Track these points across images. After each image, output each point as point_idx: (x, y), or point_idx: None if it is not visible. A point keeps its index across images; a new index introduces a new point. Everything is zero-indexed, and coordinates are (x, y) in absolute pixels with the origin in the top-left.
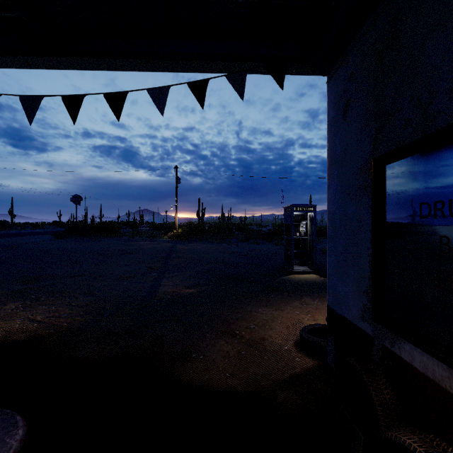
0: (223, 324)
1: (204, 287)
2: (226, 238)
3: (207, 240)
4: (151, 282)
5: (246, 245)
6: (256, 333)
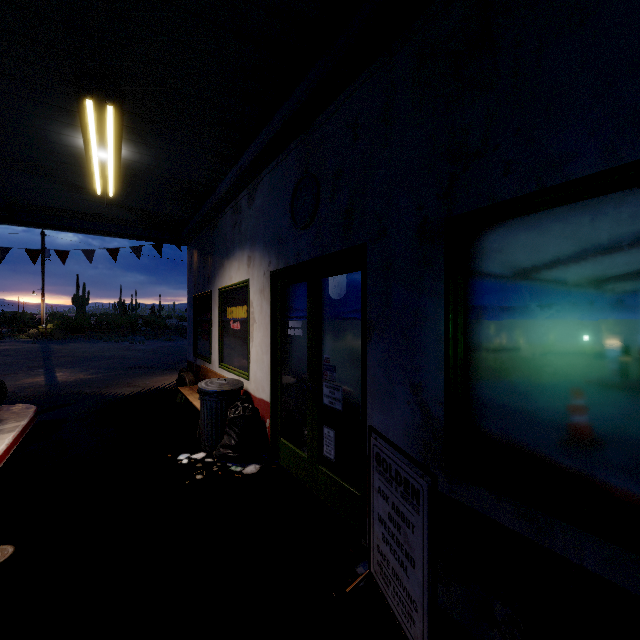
0: (127, 384)
1: (107, 373)
2: (128, 336)
3: (98, 338)
4: (43, 375)
5: (156, 343)
6: (150, 384)
